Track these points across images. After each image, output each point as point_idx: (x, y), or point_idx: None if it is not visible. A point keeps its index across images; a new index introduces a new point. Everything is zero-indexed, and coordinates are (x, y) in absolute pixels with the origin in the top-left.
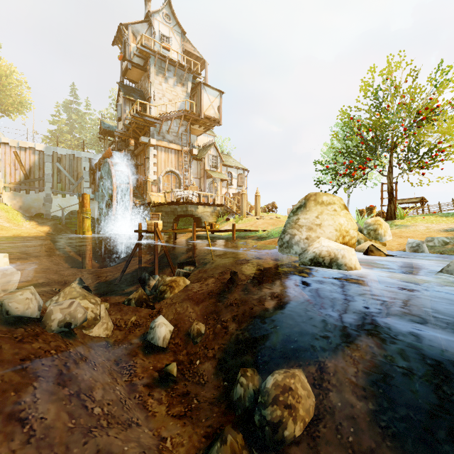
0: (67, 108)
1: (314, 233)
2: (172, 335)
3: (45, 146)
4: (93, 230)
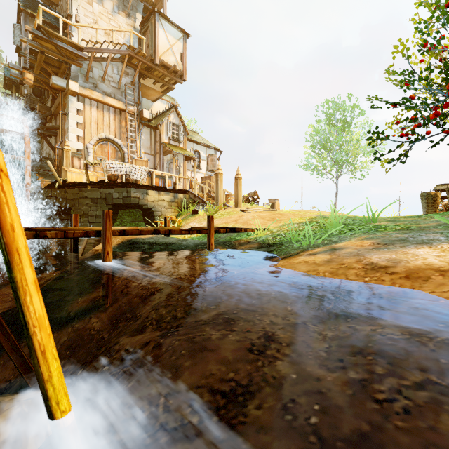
0: None
1: None
2: None
3: None
4: None
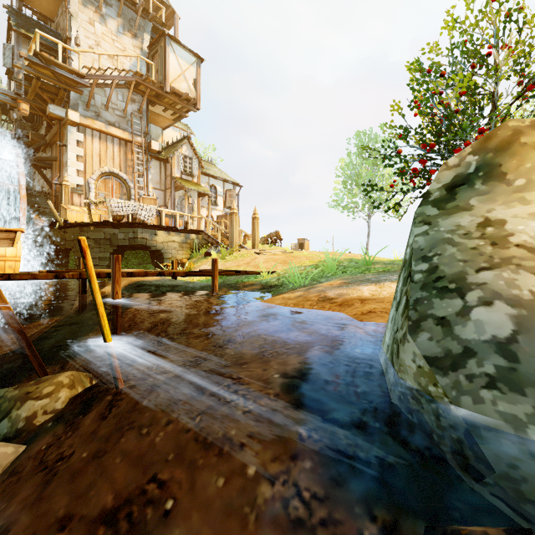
0: None
1: None
2: None
3: None
4: None
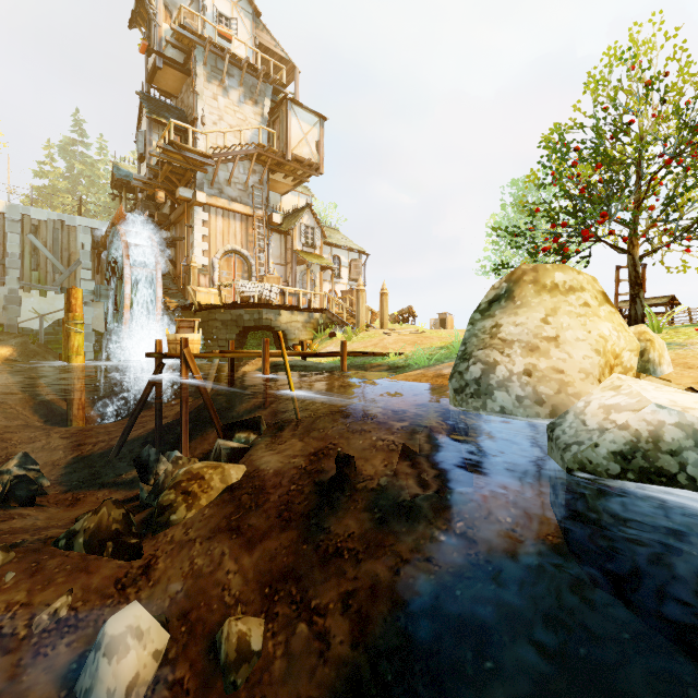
0: (67, 152)
1: (544, 358)
2: (170, 649)
3: (6, 204)
4: (98, 353)
